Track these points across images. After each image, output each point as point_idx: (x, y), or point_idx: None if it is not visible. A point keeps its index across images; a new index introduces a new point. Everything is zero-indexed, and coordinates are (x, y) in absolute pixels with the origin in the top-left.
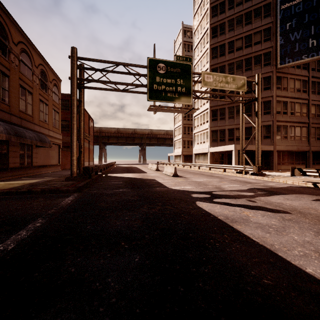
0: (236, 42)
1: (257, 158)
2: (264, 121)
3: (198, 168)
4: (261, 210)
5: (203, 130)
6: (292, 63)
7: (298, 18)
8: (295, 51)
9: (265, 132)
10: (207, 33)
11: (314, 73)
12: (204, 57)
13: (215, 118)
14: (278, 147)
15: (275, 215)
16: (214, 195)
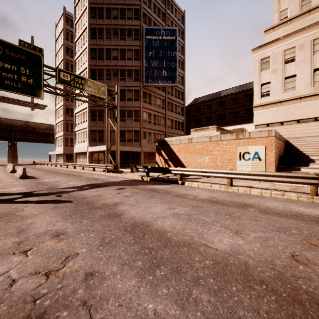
0: (113, 52)
1: (117, 158)
2: (134, 126)
3: (74, 168)
4: (50, 203)
5: (83, 129)
6: (153, 84)
7: (156, 51)
8: (155, 76)
9: (135, 136)
10: (87, 31)
11: (169, 95)
12: (84, 54)
13: (94, 118)
14: (145, 149)
15: (53, 205)
16: (29, 194)
